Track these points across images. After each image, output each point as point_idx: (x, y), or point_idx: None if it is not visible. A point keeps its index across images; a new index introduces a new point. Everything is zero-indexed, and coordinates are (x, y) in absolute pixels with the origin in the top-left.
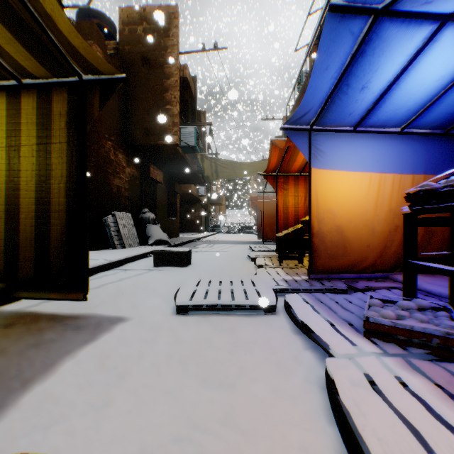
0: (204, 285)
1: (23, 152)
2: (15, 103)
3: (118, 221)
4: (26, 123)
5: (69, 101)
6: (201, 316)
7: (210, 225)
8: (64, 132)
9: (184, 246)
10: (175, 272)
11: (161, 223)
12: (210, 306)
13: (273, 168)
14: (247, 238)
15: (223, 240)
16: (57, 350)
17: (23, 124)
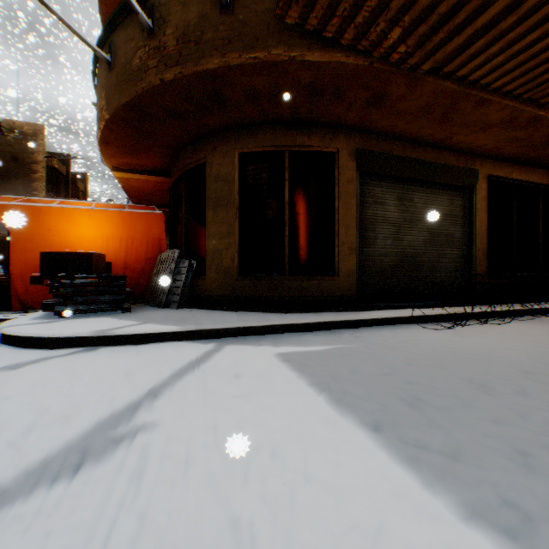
0: None
1: None
2: None
3: None
4: None
5: None
6: None
7: None
8: None
9: None
10: None
11: None
12: None
13: None
14: None
15: None
16: None
17: None
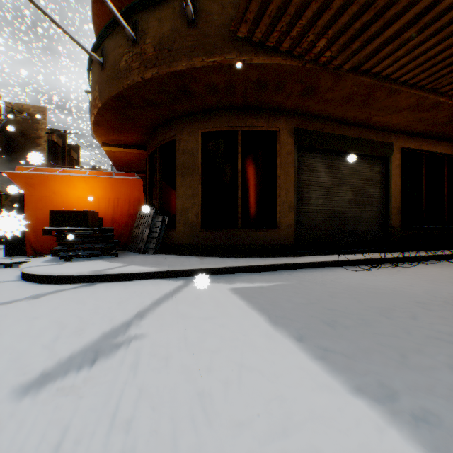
0: None
1: None
2: None
3: None
4: None
5: None
6: None
7: None
8: None
9: None
10: None
11: None
12: None
13: None
14: None
15: None
16: (0, 249)
17: None
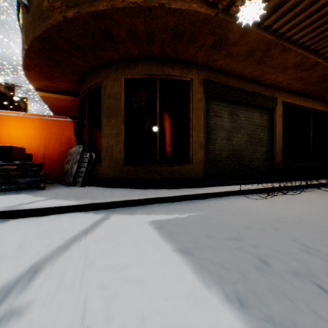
0: None
1: None
2: None
3: None
4: None
5: None
6: None
7: None
8: None
9: None
10: None
11: None
12: None
13: None
14: None
15: None
16: None
17: None
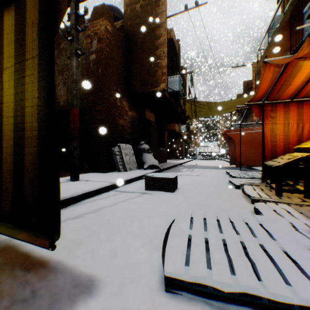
0: (199, 230)
1: (5, 76)
2: (0, 27)
3: (122, 151)
4: (7, 45)
5: (40, 6)
6: (206, 305)
7: (188, 153)
8: (36, 44)
9: (170, 170)
10: (163, 197)
11: (153, 152)
12: (220, 290)
13: (260, 96)
14: (220, 164)
15: (200, 165)
16: None
17: (5, 46)
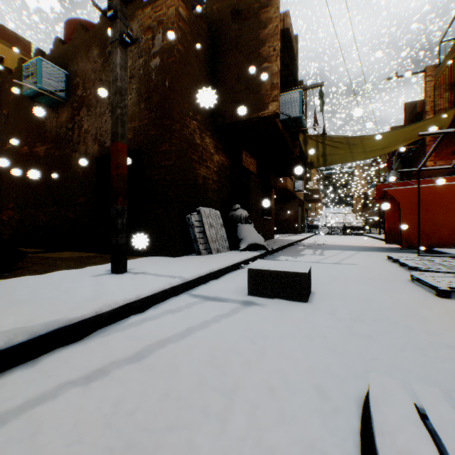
0: None
1: None
2: None
3: (203, 220)
4: None
5: None
6: None
7: (306, 225)
8: None
9: (284, 252)
10: (291, 316)
11: (254, 223)
12: None
13: None
14: (363, 242)
15: (331, 244)
16: None
17: None
